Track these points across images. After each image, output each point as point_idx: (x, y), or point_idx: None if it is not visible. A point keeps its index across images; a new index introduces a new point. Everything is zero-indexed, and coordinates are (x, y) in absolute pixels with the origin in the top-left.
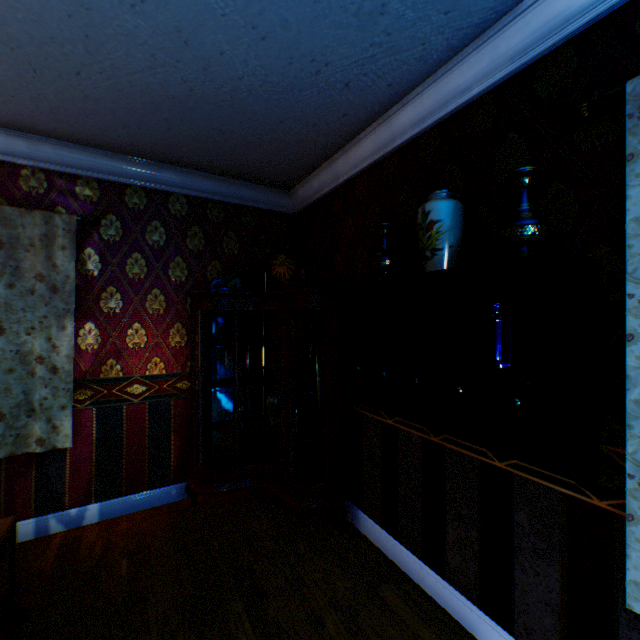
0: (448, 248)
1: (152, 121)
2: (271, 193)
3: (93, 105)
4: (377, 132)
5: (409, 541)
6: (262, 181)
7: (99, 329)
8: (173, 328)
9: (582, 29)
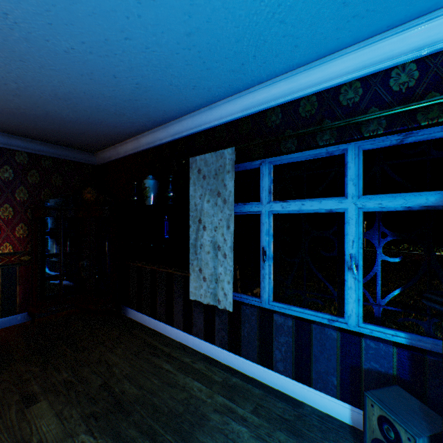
0: (152, 197)
1: (11, 121)
2: (83, 154)
3: None
4: (134, 142)
5: (146, 311)
6: (77, 148)
7: None
8: (19, 226)
9: (187, 136)
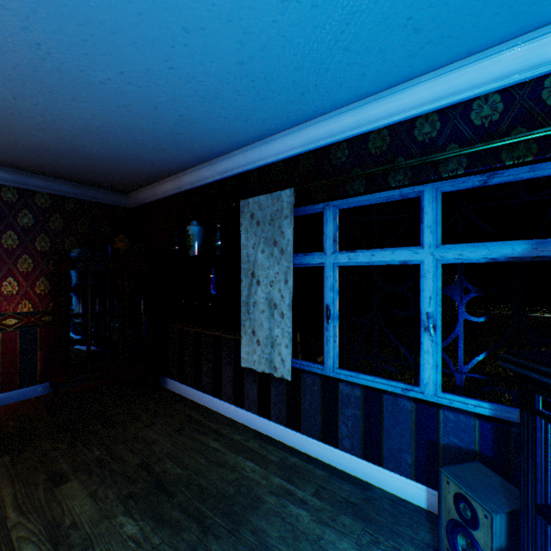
0: (197, 246)
1: (33, 158)
2: (114, 195)
3: None
4: (175, 181)
5: (189, 382)
6: (107, 188)
7: None
8: (40, 281)
9: (237, 174)
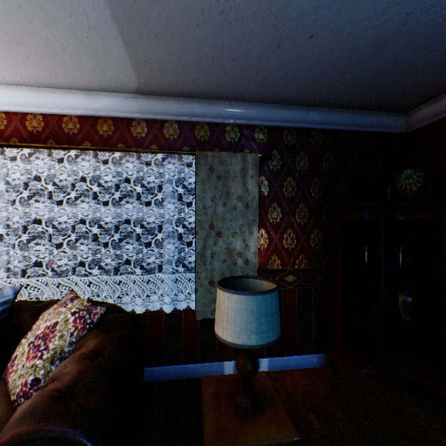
0: None
1: (335, 68)
2: (388, 117)
3: (298, 65)
4: None
5: None
6: (386, 107)
7: (267, 233)
8: (312, 233)
9: None
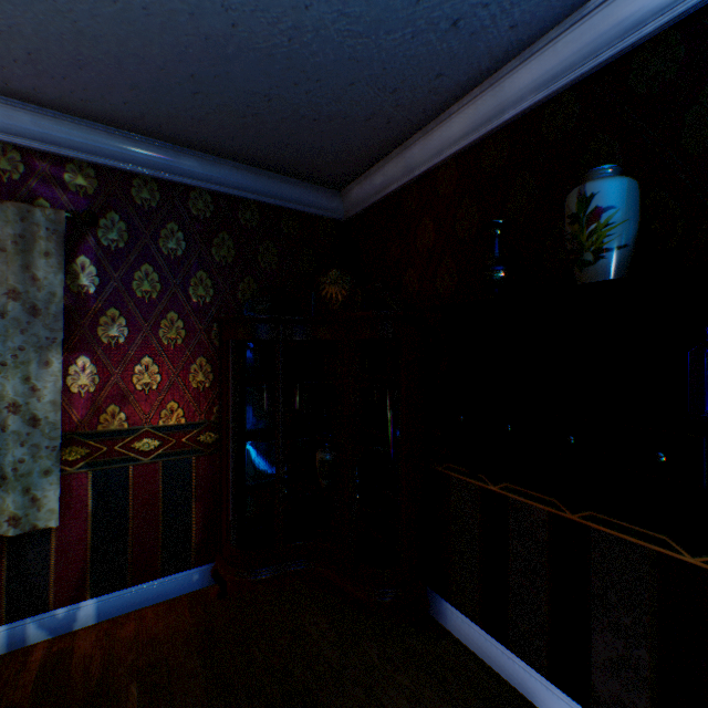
0: (622, 248)
1: (173, 78)
2: (318, 193)
3: (89, 48)
4: (478, 102)
5: (527, 651)
6: (308, 176)
7: (96, 365)
8: (194, 364)
9: None
